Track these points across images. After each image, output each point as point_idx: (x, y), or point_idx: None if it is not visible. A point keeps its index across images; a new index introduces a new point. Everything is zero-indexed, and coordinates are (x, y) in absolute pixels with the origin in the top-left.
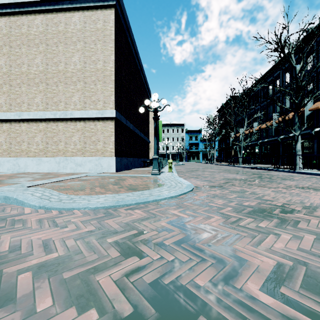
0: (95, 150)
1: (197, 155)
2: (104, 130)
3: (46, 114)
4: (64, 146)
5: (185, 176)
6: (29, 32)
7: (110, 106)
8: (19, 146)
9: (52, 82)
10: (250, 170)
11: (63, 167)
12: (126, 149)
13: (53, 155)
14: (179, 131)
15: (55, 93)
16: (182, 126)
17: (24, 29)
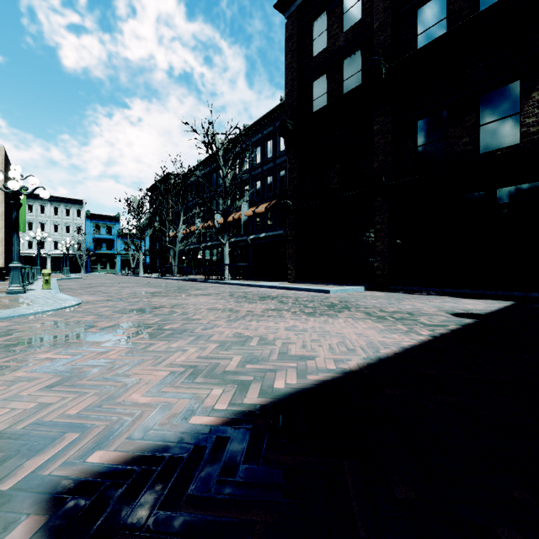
0: None
1: (112, 261)
2: None
3: None
4: None
5: (75, 294)
6: None
7: None
8: None
9: None
10: (180, 282)
11: None
12: None
13: None
14: (71, 214)
15: None
16: (78, 205)
17: None
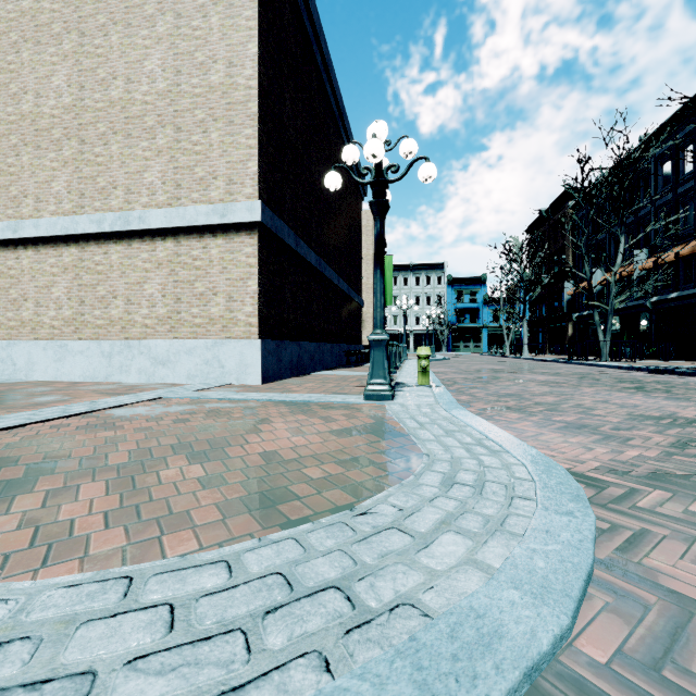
0: (205, 319)
1: (476, 337)
2: (228, 261)
3: (79, 223)
4: (123, 309)
5: (479, 402)
6: (39, 6)
7: (245, 192)
8: (15, 312)
9: (95, 135)
10: (658, 377)
11: (121, 369)
12: (296, 318)
13: (96, 335)
14: (431, 282)
15: (101, 165)
16: (439, 270)
17: (26, 0)
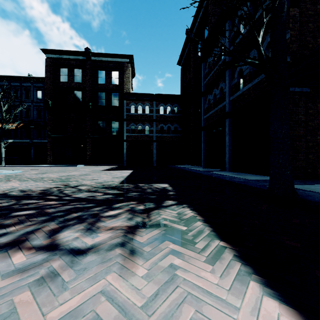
0: None
1: None
2: None
3: None
4: None
5: None
6: None
7: None
8: None
9: None
10: None
11: None
12: None
13: None
14: None
15: None
16: None
17: None
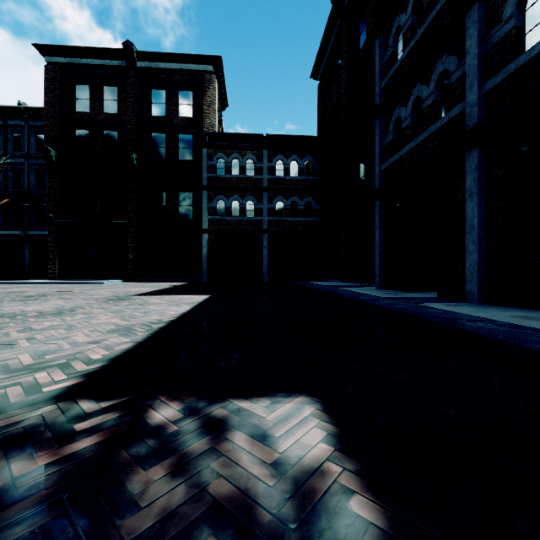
0: None
1: None
2: None
3: None
4: None
5: None
6: None
7: None
8: None
9: None
10: None
11: None
12: None
13: None
14: None
15: None
16: None
17: None
